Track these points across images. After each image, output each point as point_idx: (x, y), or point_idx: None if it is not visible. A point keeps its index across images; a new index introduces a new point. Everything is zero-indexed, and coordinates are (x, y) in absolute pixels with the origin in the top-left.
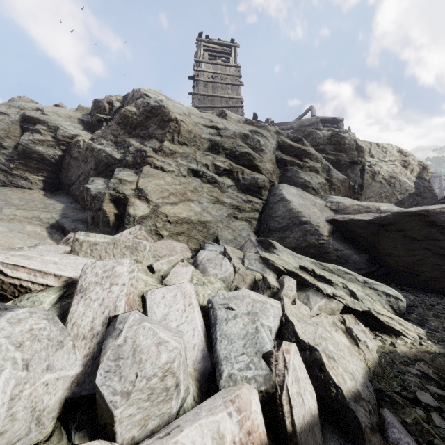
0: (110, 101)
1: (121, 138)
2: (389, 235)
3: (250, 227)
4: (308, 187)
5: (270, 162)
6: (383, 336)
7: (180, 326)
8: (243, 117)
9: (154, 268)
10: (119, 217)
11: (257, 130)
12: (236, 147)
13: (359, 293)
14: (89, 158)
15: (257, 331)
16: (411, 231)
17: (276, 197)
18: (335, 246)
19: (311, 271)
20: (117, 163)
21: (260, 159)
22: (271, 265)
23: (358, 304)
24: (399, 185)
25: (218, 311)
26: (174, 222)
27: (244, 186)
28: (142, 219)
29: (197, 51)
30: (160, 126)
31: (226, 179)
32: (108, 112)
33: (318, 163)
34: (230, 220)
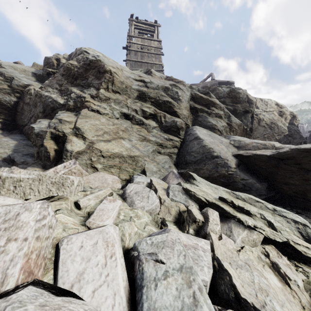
0: (58, 58)
1: (64, 86)
2: (286, 167)
3: (171, 160)
4: (215, 129)
5: (186, 109)
6: (303, 268)
7: (97, 290)
8: (164, 75)
9: (79, 205)
10: (59, 153)
11: (176, 84)
12: (159, 97)
13: (276, 223)
14: (38, 103)
15: (195, 301)
16: (307, 165)
17: (191, 136)
18: (241, 176)
19: (230, 202)
20: (61, 107)
21: (178, 106)
22: (193, 196)
23: (277, 235)
24: (277, 128)
25: (145, 264)
26: (107, 157)
27: (166, 127)
28: (79, 154)
29: (130, 28)
30: (97, 77)
31: (151, 122)
32: (55, 67)
33: (222, 111)
34: (155, 154)
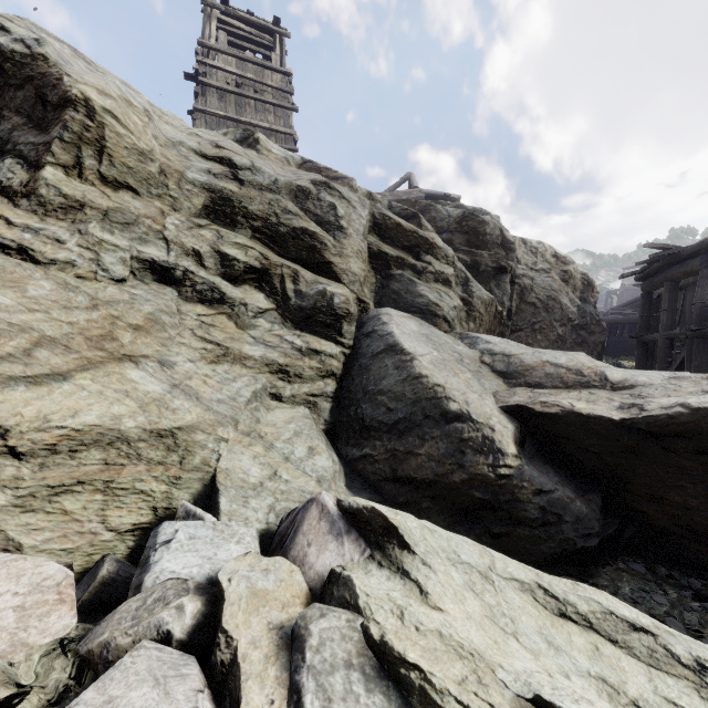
0: None
1: None
2: (666, 458)
3: (315, 420)
4: (435, 315)
5: (359, 257)
6: None
7: None
8: (296, 155)
9: None
10: None
11: (330, 181)
12: (280, 215)
13: None
14: None
15: None
16: None
17: (376, 342)
18: (535, 482)
19: None
20: None
21: (337, 249)
22: (418, 693)
23: None
24: (559, 311)
25: None
26: (38, 453)
27: (299, 312)
28: None
29: (204, 26)
30: (34, 121)
31: (252, 293)
32: None
33: (450, 267)
34: (261, 407)
